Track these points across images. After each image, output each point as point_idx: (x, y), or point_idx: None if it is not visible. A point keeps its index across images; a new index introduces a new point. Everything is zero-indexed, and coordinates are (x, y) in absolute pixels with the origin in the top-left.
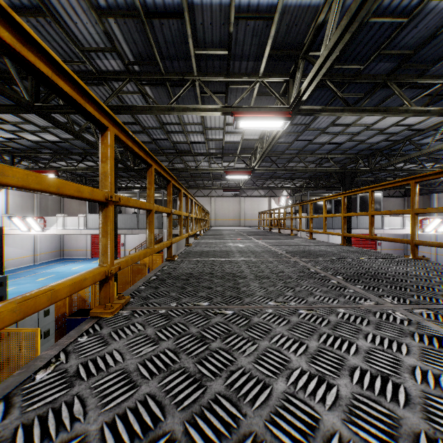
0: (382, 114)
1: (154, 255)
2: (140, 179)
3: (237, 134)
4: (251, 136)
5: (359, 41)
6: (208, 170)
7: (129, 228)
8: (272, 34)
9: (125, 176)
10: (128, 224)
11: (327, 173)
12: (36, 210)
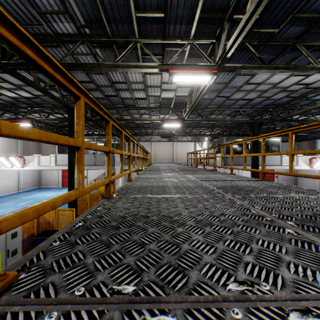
0: (292, 71)
1: None
2: (98, 128)
3: (171, 91)
4: (182, 93)
5: (277, 5)
6: (149, 120)
7: (89, 165)
8: None
9: (86, 125)
10: (88, 162)
11: (239, 123)
12: (20, 151)
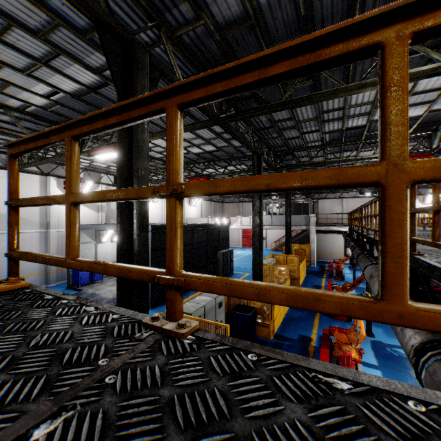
0: None
1: (302, 245)
2: None
3: None
4: None
5: None
6: None
7: (284, 225)
8: (417, 122)
9: None
10: (283, 222)
11: None
12: (212, 213)
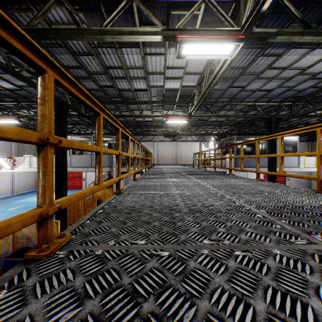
0: None
1: (105, 189)
2: None
3: (177, 80)
4: (189, 83)
5: None
6: (150, 116)
7: (85, 167)
8: None
9: (84, 124)
10: (84, 163)
11: (250, 121)
12: (14, 151)
